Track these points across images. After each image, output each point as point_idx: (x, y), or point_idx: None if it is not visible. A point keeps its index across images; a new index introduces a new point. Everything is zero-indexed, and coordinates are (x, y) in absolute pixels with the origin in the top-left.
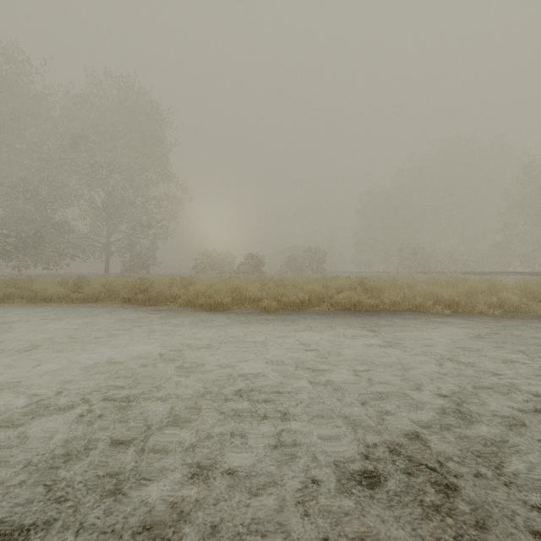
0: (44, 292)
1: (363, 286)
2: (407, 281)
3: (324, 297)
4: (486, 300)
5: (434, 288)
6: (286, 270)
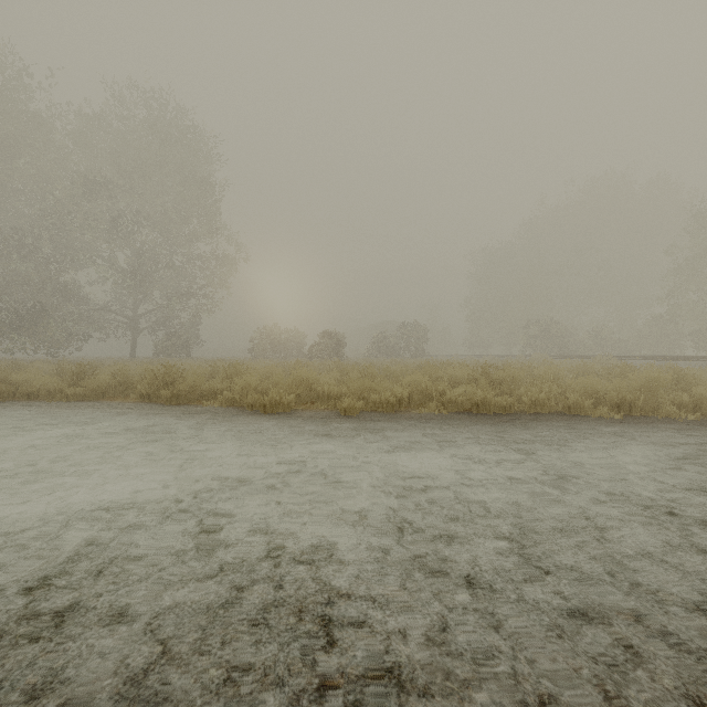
0: (28, 385)
1: (488, 378)
2: (550, 369)
3: (431, 393)
4: (673, 398)
5: (593, 380)
6: (374, 353)
